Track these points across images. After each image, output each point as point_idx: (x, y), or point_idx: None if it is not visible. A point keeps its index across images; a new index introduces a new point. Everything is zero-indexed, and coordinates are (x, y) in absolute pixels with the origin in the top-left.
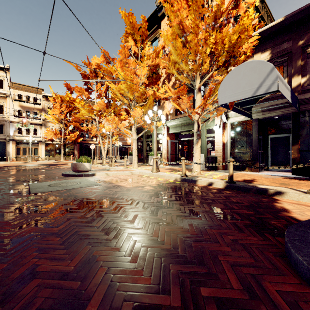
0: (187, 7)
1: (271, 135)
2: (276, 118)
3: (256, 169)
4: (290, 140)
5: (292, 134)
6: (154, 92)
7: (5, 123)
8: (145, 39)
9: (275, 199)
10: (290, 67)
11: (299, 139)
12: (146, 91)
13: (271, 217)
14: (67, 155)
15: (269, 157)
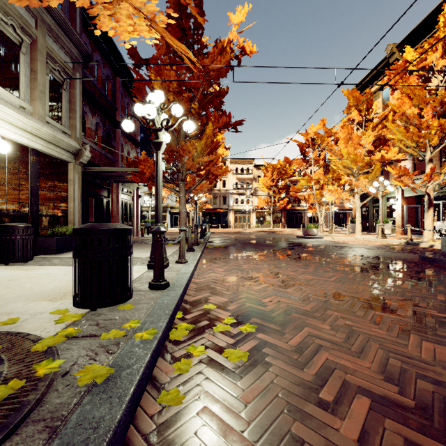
0: (409, 101)
1: None
2: None
3: None
4: None
5: None
6: (382, 155)
7: (227, 195)
8: (370, 107)
9: None
10: None
11: None
12: (372, 157)
13: None
14: (274, 223)
15: None
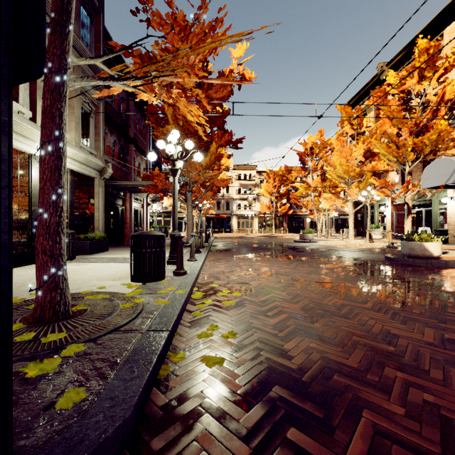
0: (389, 122)
1: None
2: None
3: None
4: None
5: None
6: (372, 166)
7: (230, 200)
8: (361, 122)
9: None
10: None
11: None
12: (363, 167)
13: None
14: (276, 228)
15: None
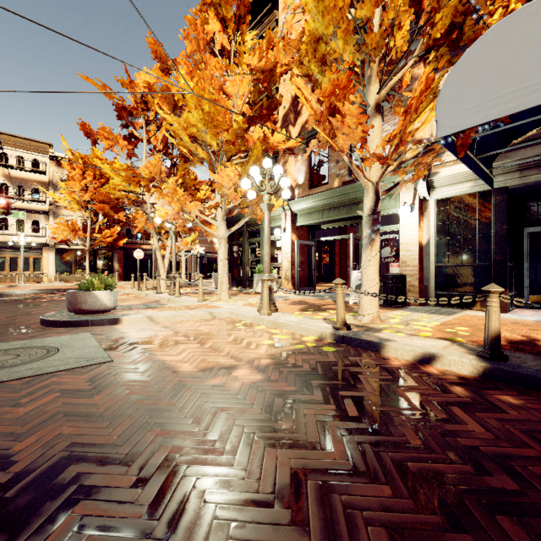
0: None
1: (529, 227)
2: None
3: (504, 306)
4: None
5: None
6: (264, 136)
7: None
8: (245, 16)
9: None
10: None
11: None
12: (247, 134)
13: None
14: (99, 271)
15: (525, 277)
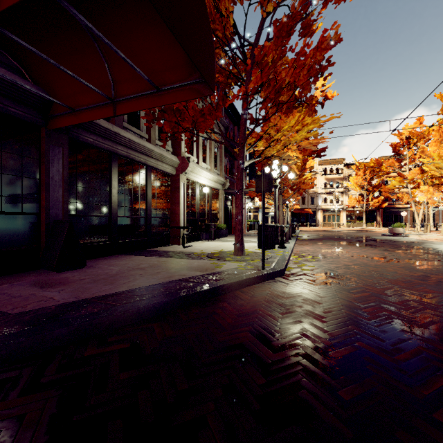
0: None
1: None
2: None
3: None
4: None
5: None
6: None
7: (315, 195)
8: None
9: None
10: None
11: None
12: None
13: None
14: (368, 222)
15: None
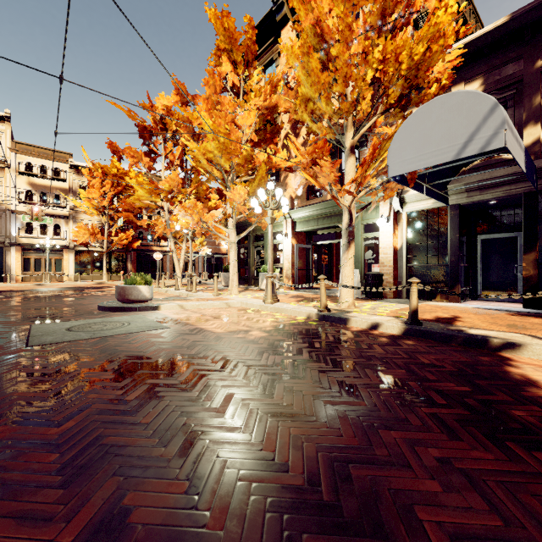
0: None
1: (481, 235)
2: (493, 203)
3: (457, 298)
4: (519, 244)
5: (523, 232)
6: (268, 157)
7: (3, 214)
8: (252, 61)
9: (505, 359)
10: (519, 109)
11: (536, 241)
12: (254, 156)
13: (507, 399)
14: (114, 271)
15: (479, 275)
